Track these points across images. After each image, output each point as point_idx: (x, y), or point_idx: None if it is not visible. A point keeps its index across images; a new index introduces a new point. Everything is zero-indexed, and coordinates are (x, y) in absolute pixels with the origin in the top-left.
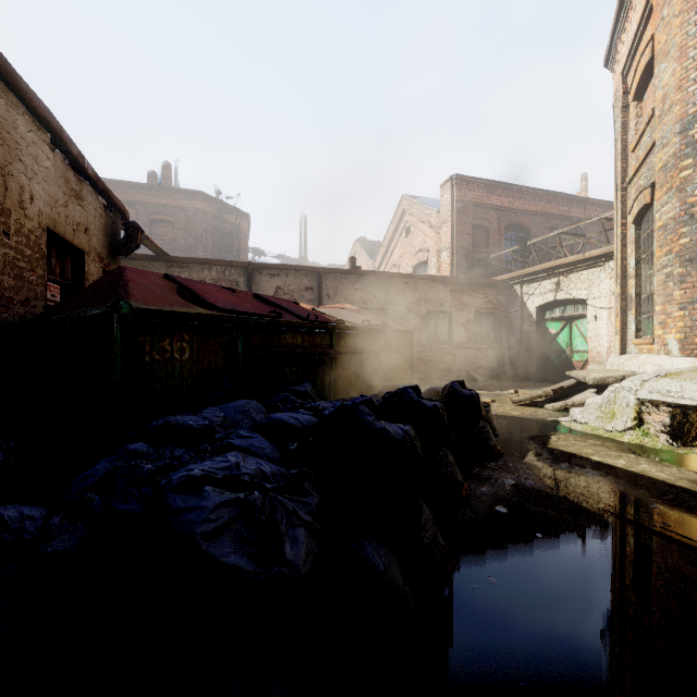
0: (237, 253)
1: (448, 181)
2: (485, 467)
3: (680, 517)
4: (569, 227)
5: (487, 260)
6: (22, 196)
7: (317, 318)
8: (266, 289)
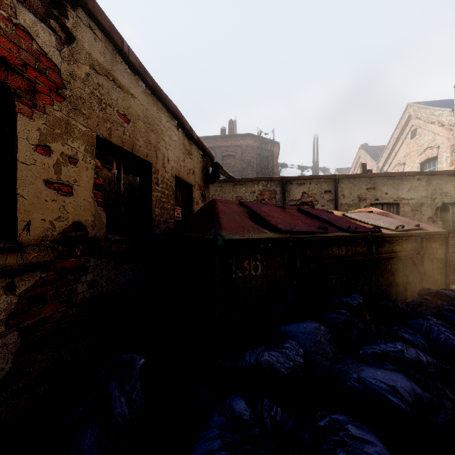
0: (272, 169)
1: None
2: None
3: None
4: None
5: None
6: (164, 160)
7: (356, 229)
8: (295, 194)
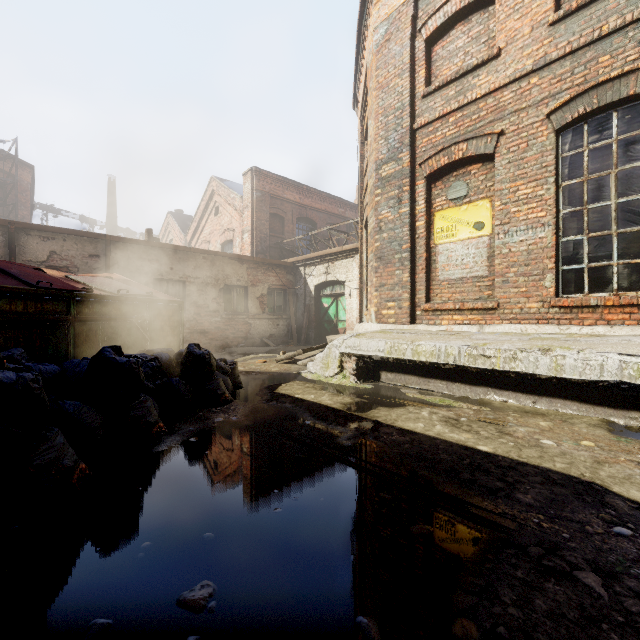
0: (13, 207)
1: (249, 171)
2: (209, 411)
3: (316, 426)
4: (335, 225)
5: (282, 245)
6: None
7: (52, 285)
8: (36, 252)
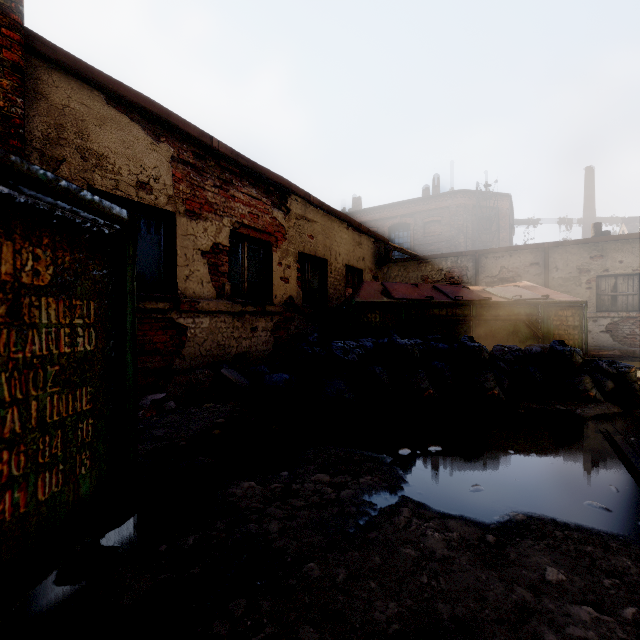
0: (495, 233)
1: None
2: (562, 402)
3: None
4: None
5: None
6: (336, 255)
7: (463, 298)
8: (491, 269)
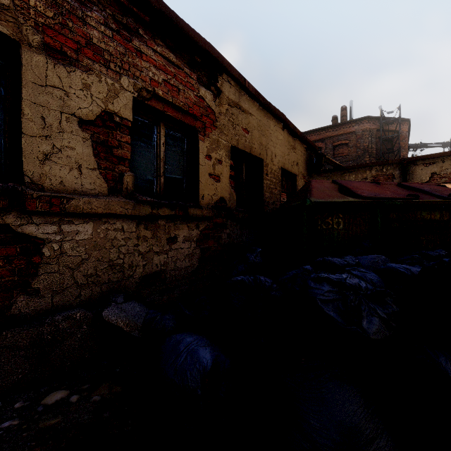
0: (397, 152)
1: None
2: None
3: None
4: None
5: None
6: (272, 156)
7: None
8: (420, 176)
